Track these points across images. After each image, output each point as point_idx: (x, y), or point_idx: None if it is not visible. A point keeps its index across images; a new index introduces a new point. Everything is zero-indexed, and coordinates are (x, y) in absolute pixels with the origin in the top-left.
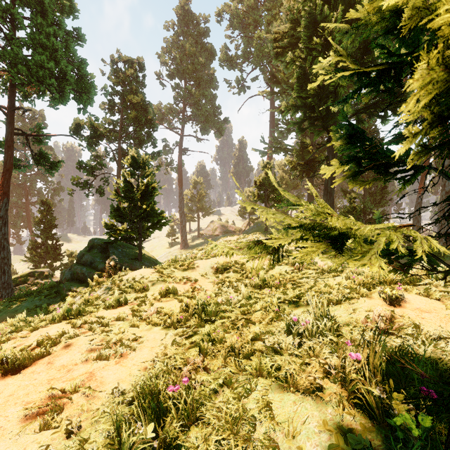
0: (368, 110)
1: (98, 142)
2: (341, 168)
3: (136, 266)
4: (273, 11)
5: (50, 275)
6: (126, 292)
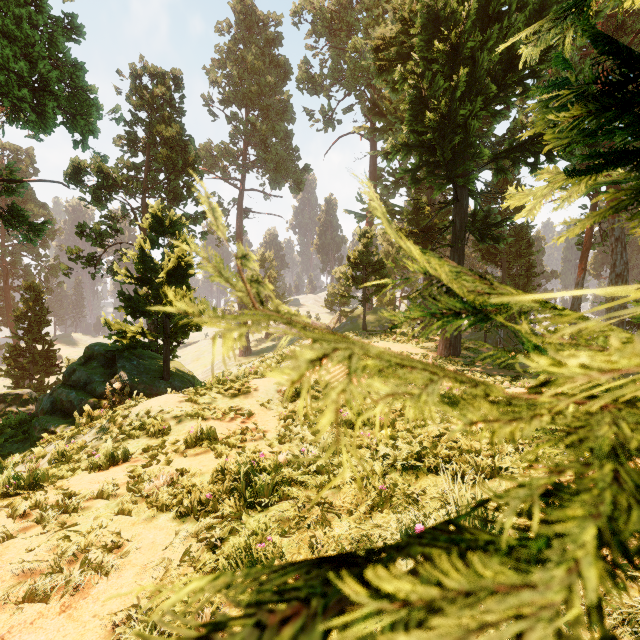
0: (511, 154)
1: (111, 195)
2: (580, 185)
3: (158, 389)
4: (374, 11)
5: (33, 399)
6: (131, 437)
